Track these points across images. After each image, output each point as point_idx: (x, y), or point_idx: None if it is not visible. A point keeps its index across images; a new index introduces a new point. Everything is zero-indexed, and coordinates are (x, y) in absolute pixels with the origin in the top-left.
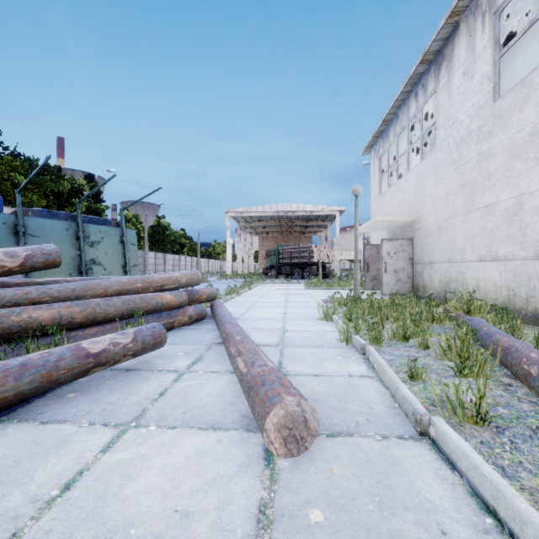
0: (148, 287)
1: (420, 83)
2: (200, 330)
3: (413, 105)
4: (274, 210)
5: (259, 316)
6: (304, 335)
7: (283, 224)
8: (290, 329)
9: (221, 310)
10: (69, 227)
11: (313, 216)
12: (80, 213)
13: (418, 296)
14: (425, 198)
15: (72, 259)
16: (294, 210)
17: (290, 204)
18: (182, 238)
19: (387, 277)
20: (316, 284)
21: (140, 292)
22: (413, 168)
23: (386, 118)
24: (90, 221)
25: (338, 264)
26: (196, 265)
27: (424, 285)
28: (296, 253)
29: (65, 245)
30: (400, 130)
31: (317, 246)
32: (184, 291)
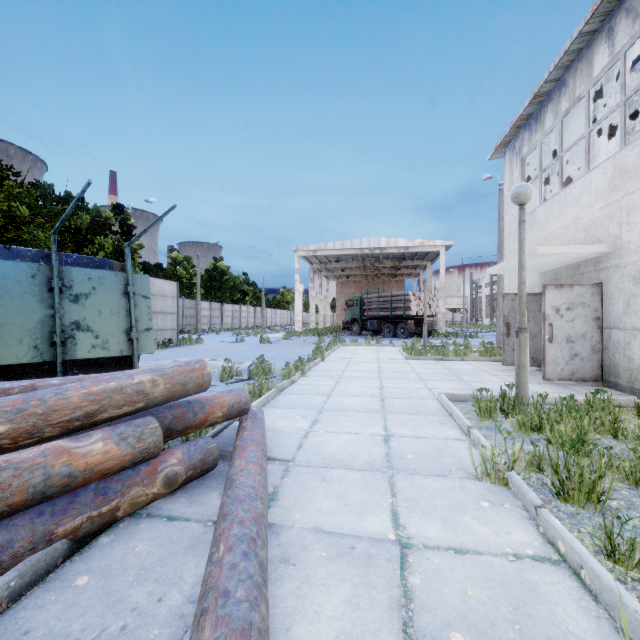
0: (36, 428)
1: (622, 9)
2: (183, 528)
3: (603, 53)
4: (357, 247)
5: (335, 449)
6: (469, 593)
7: (368, 265)
8: (414, 536)
9: (238, 469)
10: (37, 273)
11: (408, 254)
12: (55, 250)
13: (617, 386)
14: (636, 211)
15: (39, 323)
16: (383, 246)
17: (378, 238)
18: (244, 284)
19: (554, 350)
20: (420, 351)
21: (4, 446)
22: (602, 162)
23: (541, 90)
24: (77, 262)
25: (442, 316)
26: (261, 317)
27: (634, 368)
28: (387, 303)
29: (28, 301)
30: (569, 106)
31: (415, 293)
32: (153, 420)
